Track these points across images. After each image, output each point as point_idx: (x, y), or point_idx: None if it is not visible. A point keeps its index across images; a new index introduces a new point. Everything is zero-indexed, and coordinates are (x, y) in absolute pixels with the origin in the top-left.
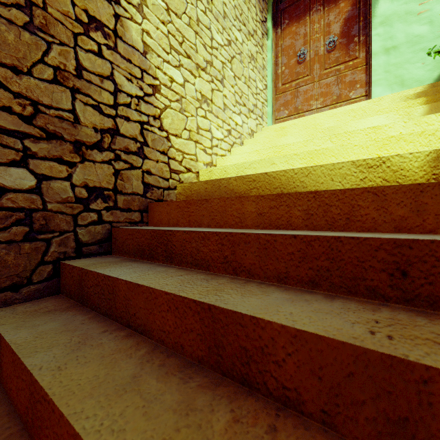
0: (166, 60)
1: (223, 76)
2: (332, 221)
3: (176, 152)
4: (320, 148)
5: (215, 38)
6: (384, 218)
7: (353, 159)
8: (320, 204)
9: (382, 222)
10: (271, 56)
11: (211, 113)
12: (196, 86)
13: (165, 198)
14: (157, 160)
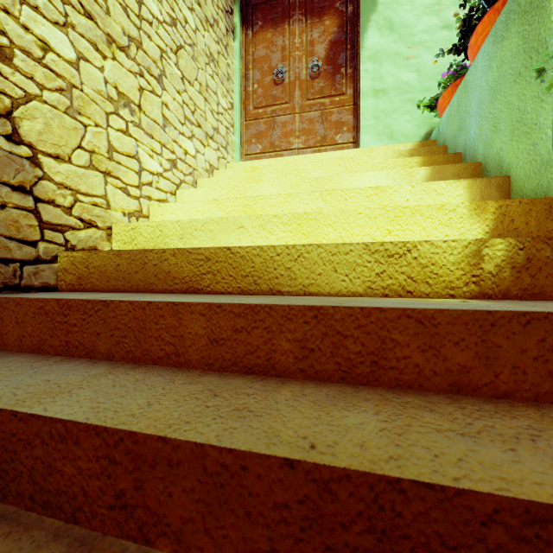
0: (30, 1)
1: (163, 72)
2: (348, 366)
3: (57, 190)
4: (308, 207)
5: (147, 3)
6: (435, 366)
7: (357, 233)
8: (326, 331)
9: (431, 373)
10: (239, 64)
11: (139, 128)
12: (107, 75)
13: (26, 281)
14: (1, 203)
